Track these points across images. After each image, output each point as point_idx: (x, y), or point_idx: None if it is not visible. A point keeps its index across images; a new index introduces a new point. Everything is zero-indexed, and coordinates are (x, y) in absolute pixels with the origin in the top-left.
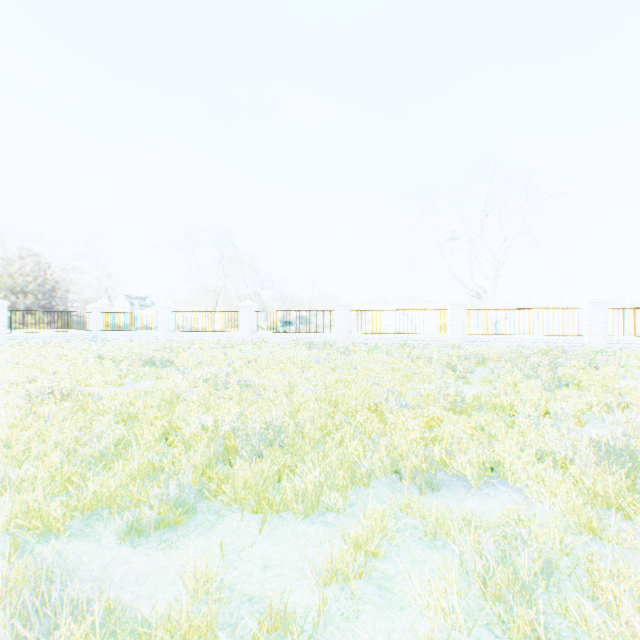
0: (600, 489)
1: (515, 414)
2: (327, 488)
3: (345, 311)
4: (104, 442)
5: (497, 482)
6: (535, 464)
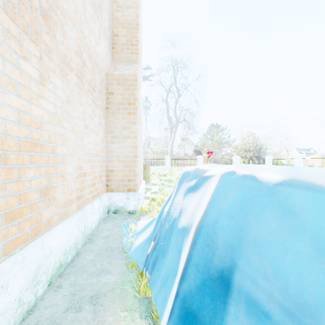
0: None
1: None
2: None
3: None
4: None
5: None
6: None
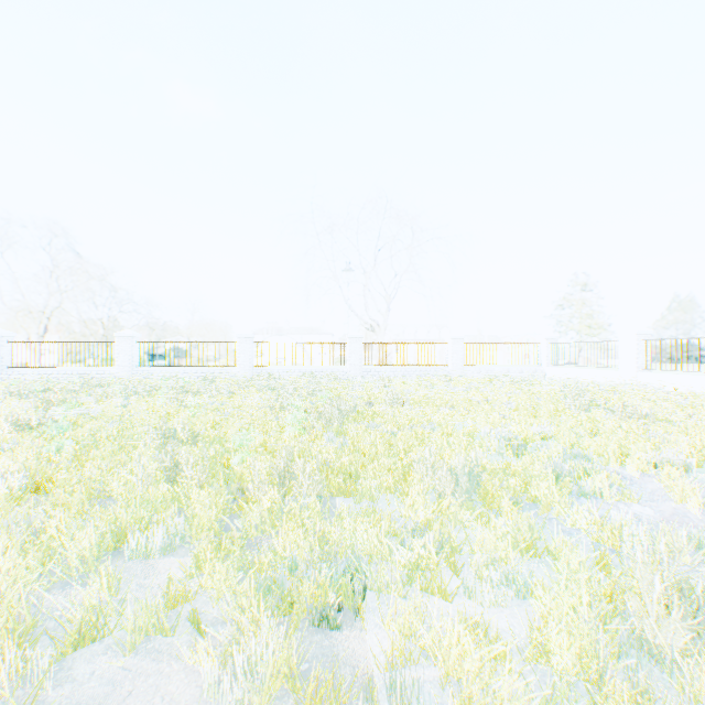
0: None
1: None
2: None
3: None
4: None
5: None
6: None
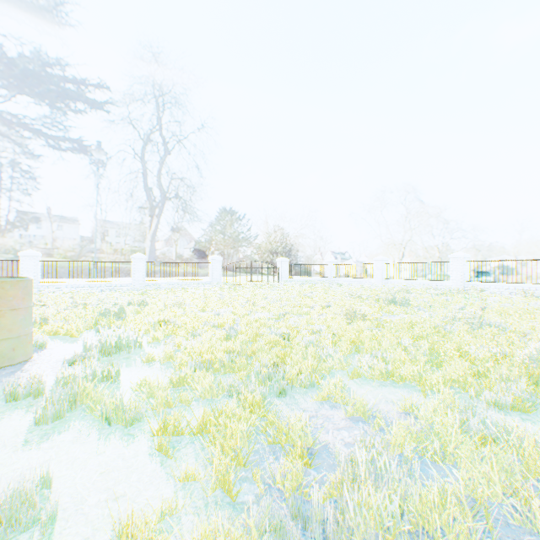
0: None
1: None
2: None
3: None
4: (421, 348)
5: None
6: None
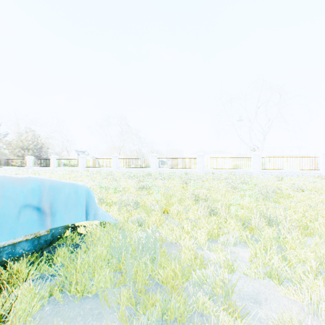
0: None
1: None
2: None
3: (115, 159)
4: None
5: None
6: None
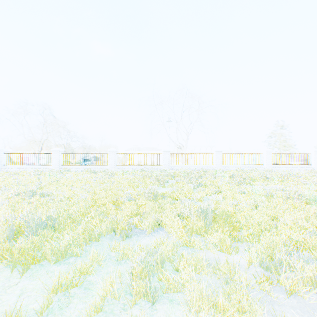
0: (195, 226)
1: (178, 199)
2: (73, 245)
3: (113, 154)
4: None
5: (160, 229)
6: (174, 220)
